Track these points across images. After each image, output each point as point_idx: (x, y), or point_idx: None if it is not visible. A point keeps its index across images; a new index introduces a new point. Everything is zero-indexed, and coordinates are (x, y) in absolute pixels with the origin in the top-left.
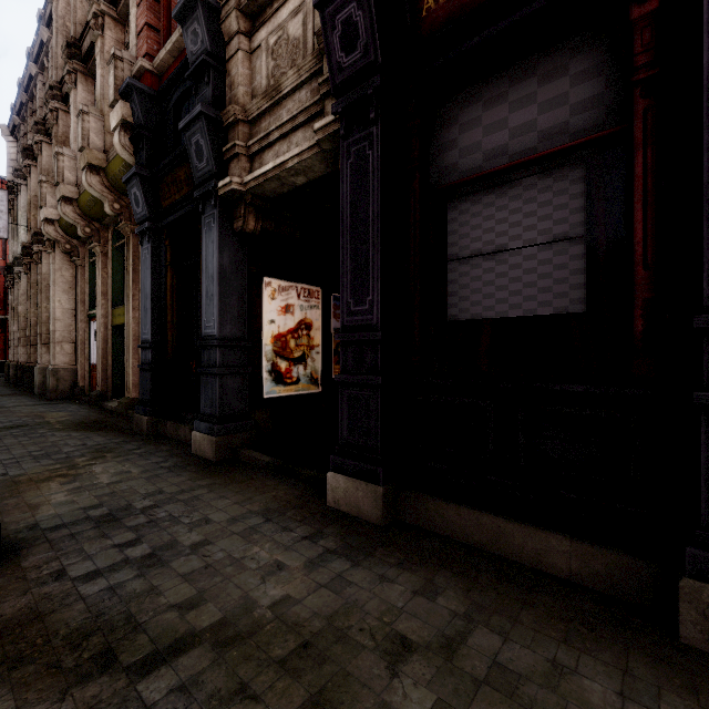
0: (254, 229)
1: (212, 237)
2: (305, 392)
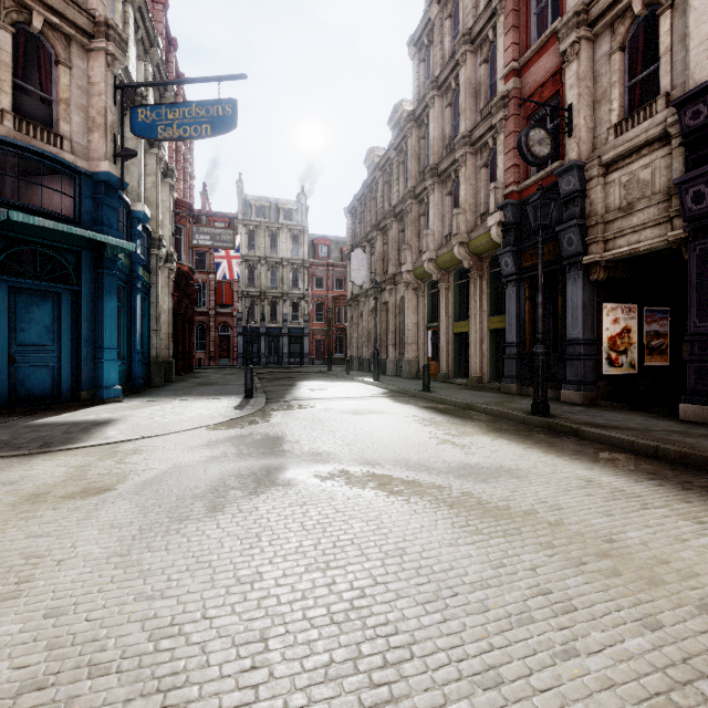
0: (602, 278)
1: (576, 286)
2: (626, 373)
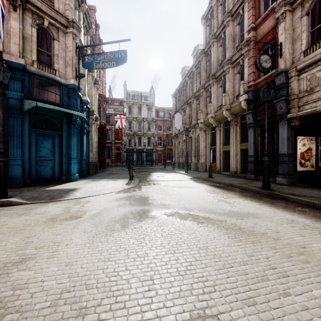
0: (297, 124)
1: (284, 128)
2: (309, 170)
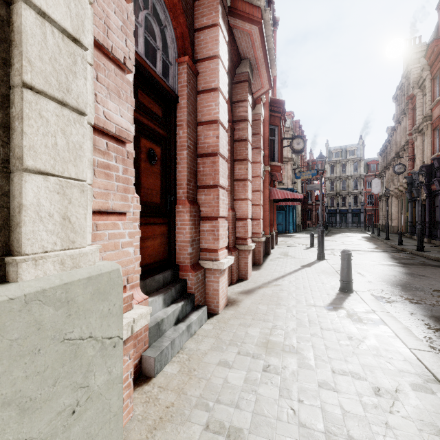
0: (424, 204)
1: (416, 206)
2: None
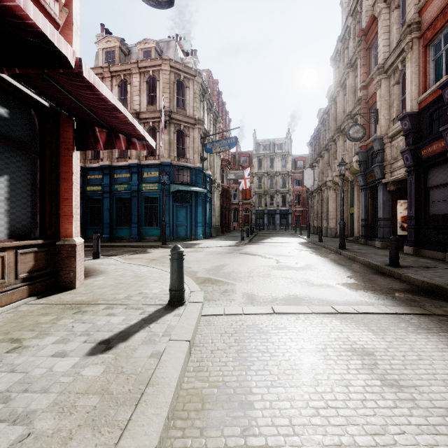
0: (393, 189)
1: (380, 193)
2: None
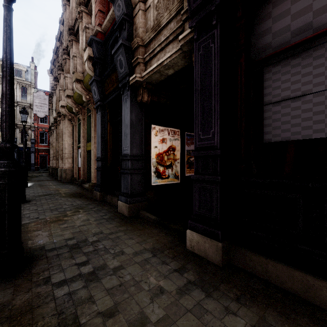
0: (147, 100)
1: (127, 105)
2: (172, 182)
